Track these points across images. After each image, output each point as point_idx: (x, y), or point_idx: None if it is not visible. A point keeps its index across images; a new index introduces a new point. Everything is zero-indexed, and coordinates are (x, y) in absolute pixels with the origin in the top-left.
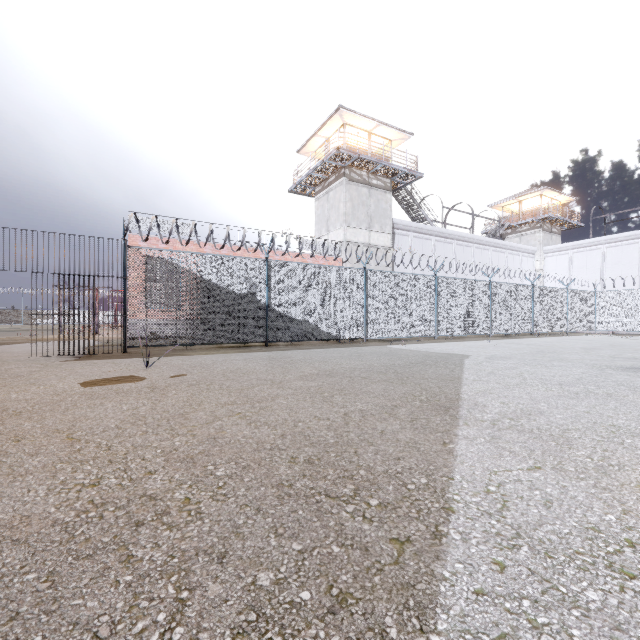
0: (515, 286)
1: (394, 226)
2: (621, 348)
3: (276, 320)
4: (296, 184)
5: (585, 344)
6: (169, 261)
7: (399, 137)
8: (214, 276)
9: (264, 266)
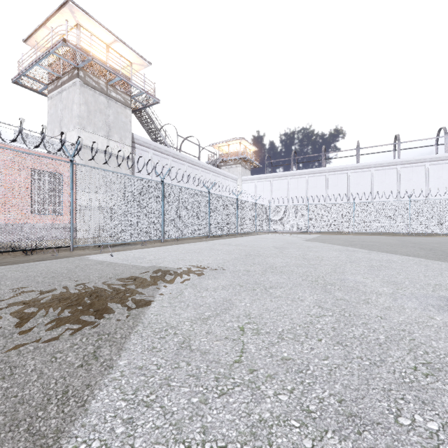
0: (226, 198)
1: (135, 141)
2: (297, 246)
3: None
4: (20, 74)
5: (273, 242)
6: None
7: (138, 62)
8: None
9: None
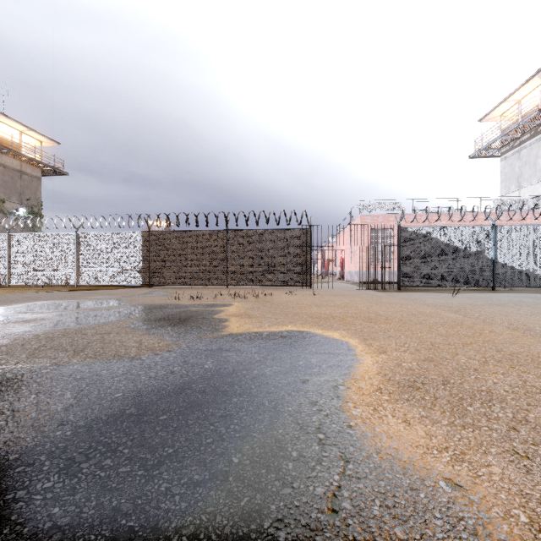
0: None
1: None
2: None
3: (501, 270)
4: (479, 150)
5: None
6: (423, 233)
7: None
8: (452, 241)
9: (491, 230)
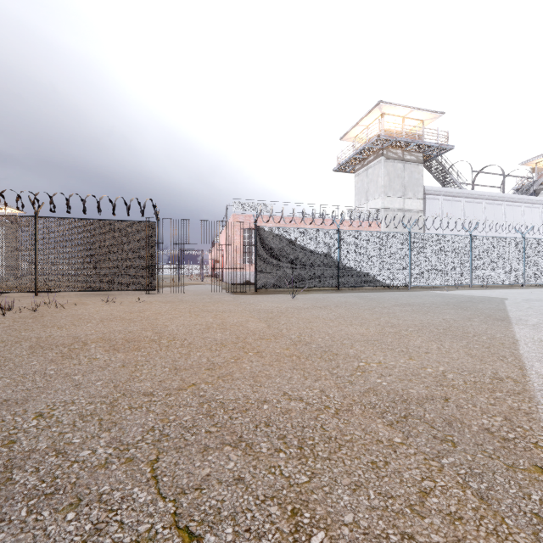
0: None
1: (425, 192)
2: None
3: (344, 272)
4: (340, 165)
5: None
6: (279, 234)
7: (430, 117)
8: (305, 242)
9: (336, 234)
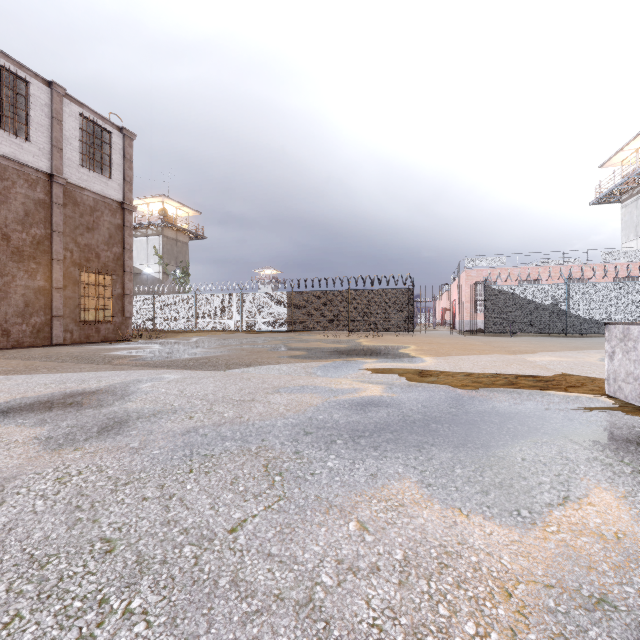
0: None
1: None
2: None
3: (573, 320)
4: (597, 198)
5: None
6: (505, 291)
7: None
8: (530, 296)
9: (564, 288)
